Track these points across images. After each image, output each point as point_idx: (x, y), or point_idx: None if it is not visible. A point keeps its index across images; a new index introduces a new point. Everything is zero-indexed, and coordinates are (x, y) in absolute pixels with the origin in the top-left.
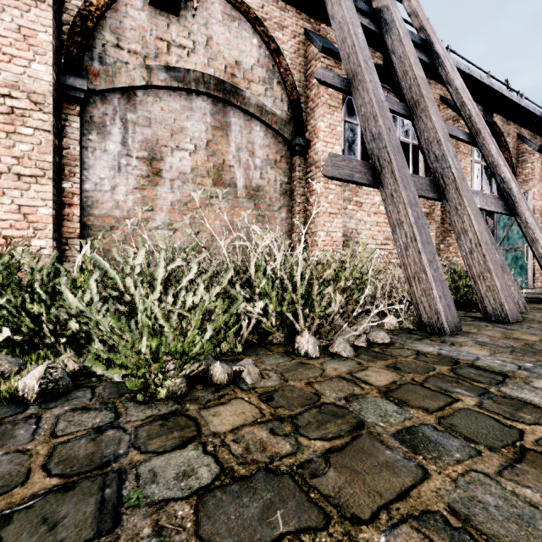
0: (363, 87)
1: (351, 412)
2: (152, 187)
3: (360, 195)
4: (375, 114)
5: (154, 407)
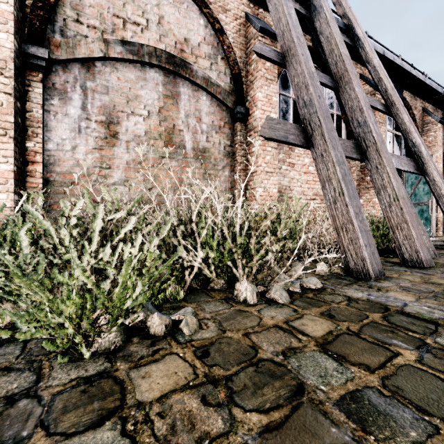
0: (296, 60)
1: (290, 372)
2: (110, 148)
3: (292, 157)
4: (307, 83)
5: (82, 367)
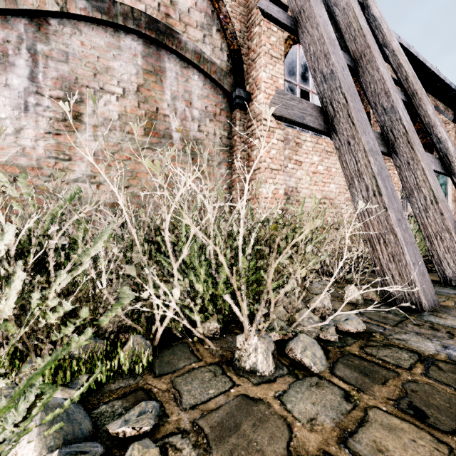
0: (312, 23)
1: None
2: (70, 133)
3: (299, 154)
4: (327, 51)
5: None
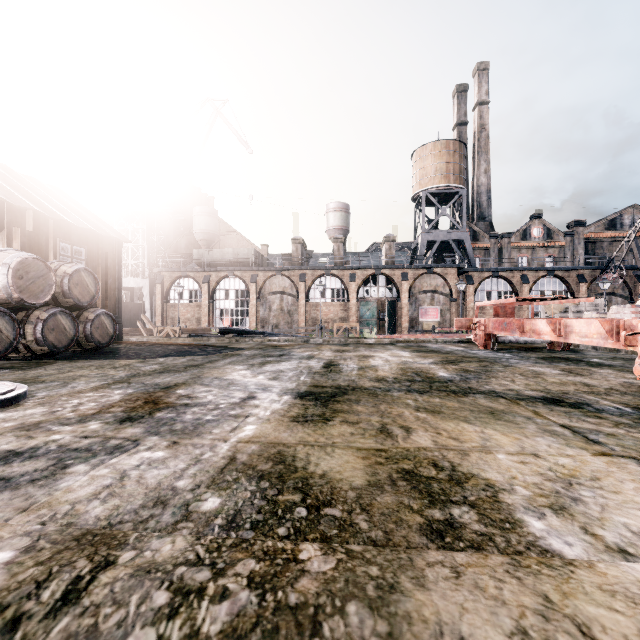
0: None
1: None
2: None
3: None
4: None
5: None
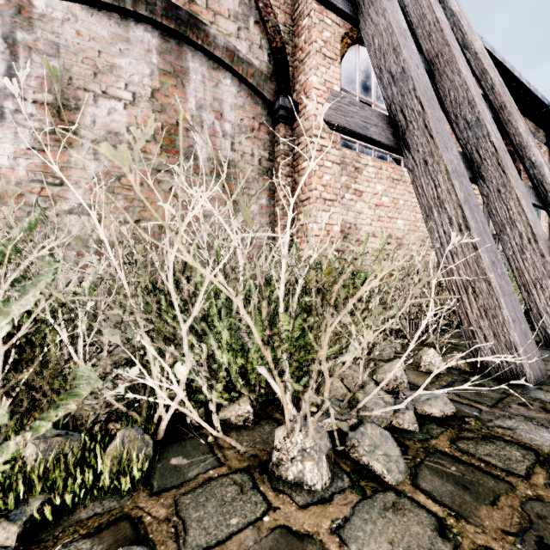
0: (377, 9)
1: None
2: (62, 149)
3: (359, 181)
4: (396, 44)
5: None
